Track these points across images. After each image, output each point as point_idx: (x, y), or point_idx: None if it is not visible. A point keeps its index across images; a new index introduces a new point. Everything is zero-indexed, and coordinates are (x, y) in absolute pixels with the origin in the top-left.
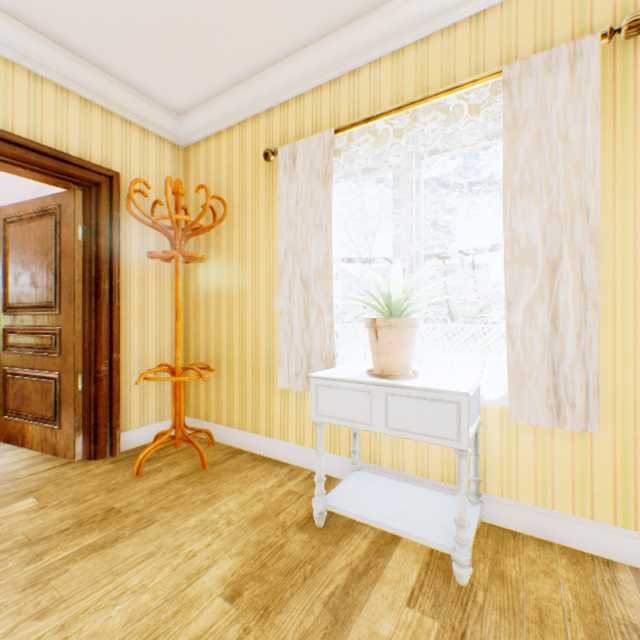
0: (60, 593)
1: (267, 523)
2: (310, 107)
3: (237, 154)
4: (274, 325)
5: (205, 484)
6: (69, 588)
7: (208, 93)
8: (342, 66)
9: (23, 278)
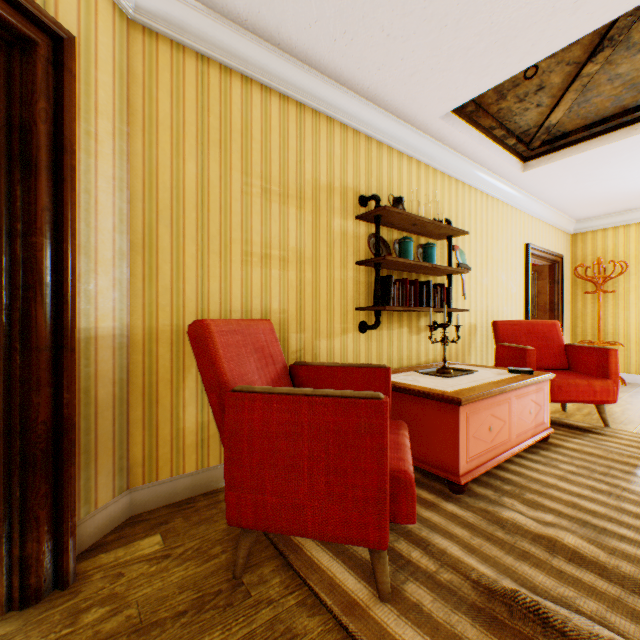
0: None
1: None
2: None
3: (621, 240)
4: None
5: (637, 388)
6: None
7: (606, 213)
8: None
9: None
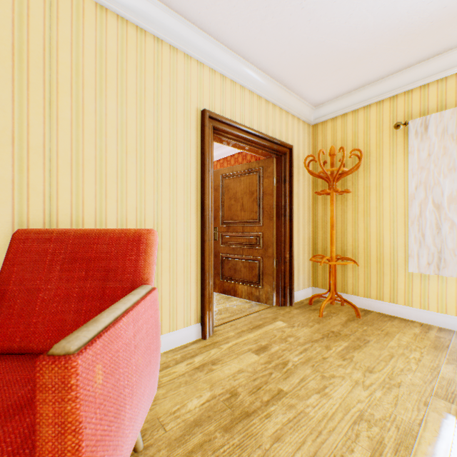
0: (365, 364)
1: (446, 351)
2: (434, 92)
3: (361, 126)
4: (397, 232)
5: (371, 326)
6: (366, 363)
7: (344, 92)
8: None
9: (234, 207)
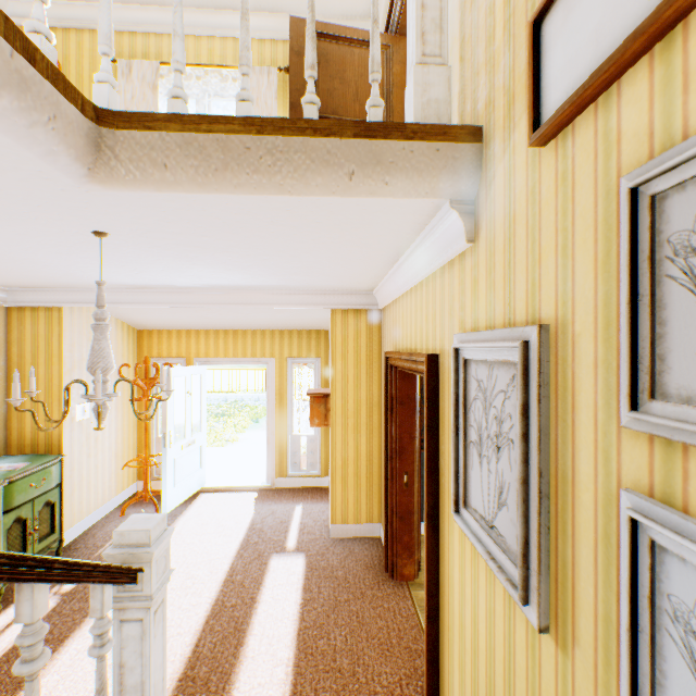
0: None
1: None
2: (142, 43)
3: (75, 51)
4: None
5: None
6: None
7: None
8: (165, 28)
9: None
